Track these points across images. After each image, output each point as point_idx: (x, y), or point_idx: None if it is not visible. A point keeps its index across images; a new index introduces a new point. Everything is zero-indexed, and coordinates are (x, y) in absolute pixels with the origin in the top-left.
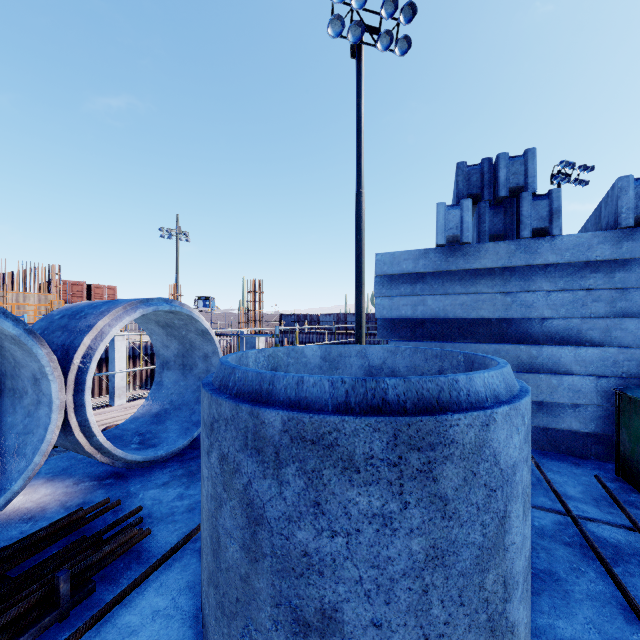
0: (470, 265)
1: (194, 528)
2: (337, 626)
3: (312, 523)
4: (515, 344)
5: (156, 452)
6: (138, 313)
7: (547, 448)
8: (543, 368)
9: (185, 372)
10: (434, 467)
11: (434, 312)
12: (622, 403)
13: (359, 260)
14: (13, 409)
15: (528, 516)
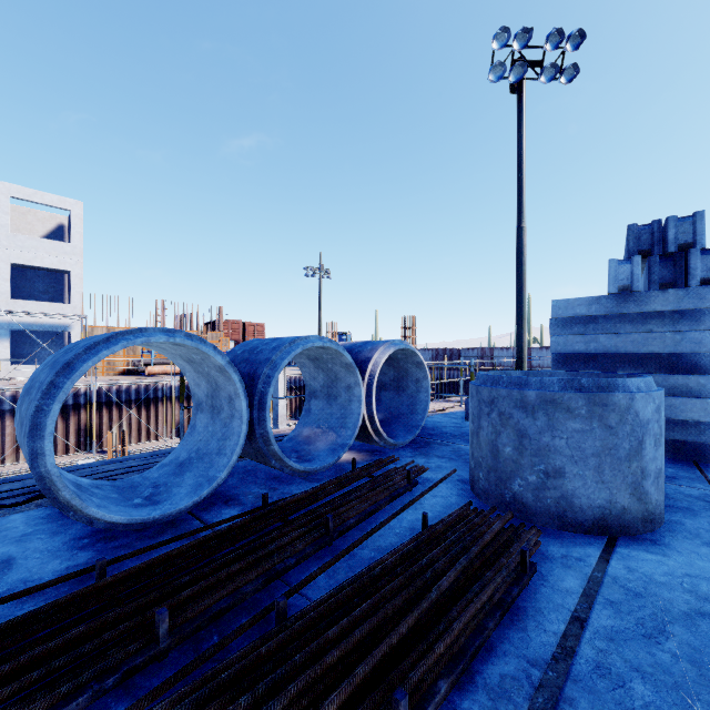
0: (640, 309)
1: (449, 472)
2: (562, 474)
3: (550, 434)
4: (683, 374)
5: (397, 440)
6: (392, 350)
7: None
8: None
9: (399, 392)
10: (606, 413)
11: (606, 348)
12: None
13: (520, 295)
14: (329, 405)
15: (658, 449)
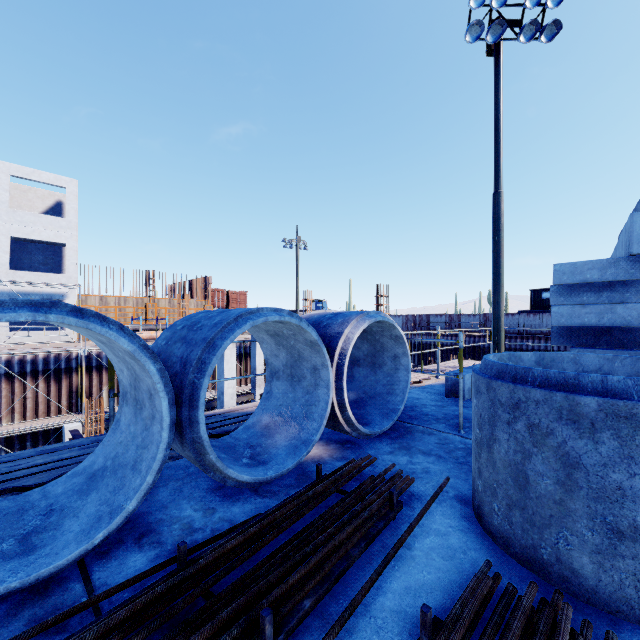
0: None
1: (441, 483)
2: None
3: (626, 469)
4: None
5: (373, 429)
6: (366, 323)
7: None
8: None
9: (374, 369)
10: None
11: (625, 320)
12: None
13: (497, 262)
14: (292, 388)
15: None
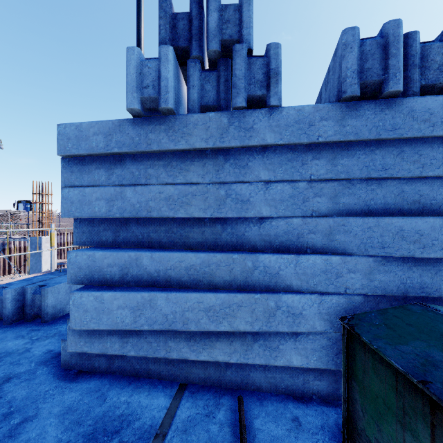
0: (175, 144)
1: None
2: None
3: None
4: (228, 252)
5: None
6: None
7: (265, 388)
8: (260, 285)
9: None
10: None
11: (134, 209)
12: (352, 343)
13: None
14: None
15: None
